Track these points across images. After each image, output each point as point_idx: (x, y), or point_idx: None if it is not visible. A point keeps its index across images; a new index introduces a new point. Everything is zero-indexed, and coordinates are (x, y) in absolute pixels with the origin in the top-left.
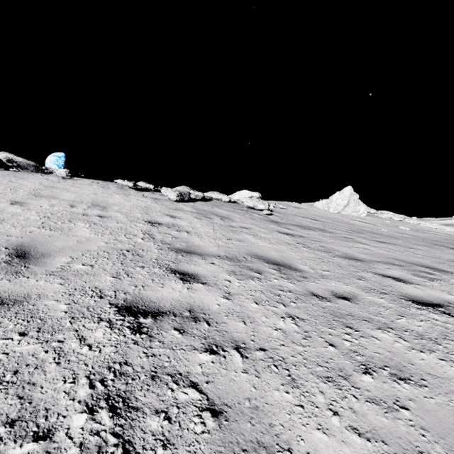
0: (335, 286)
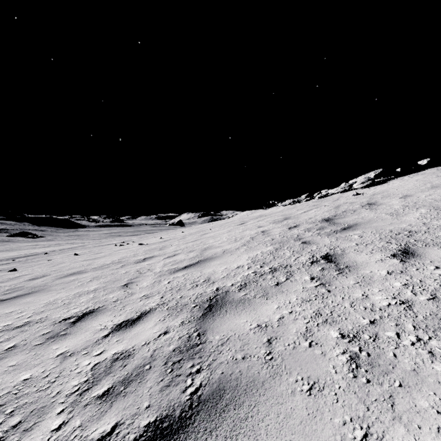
0: None
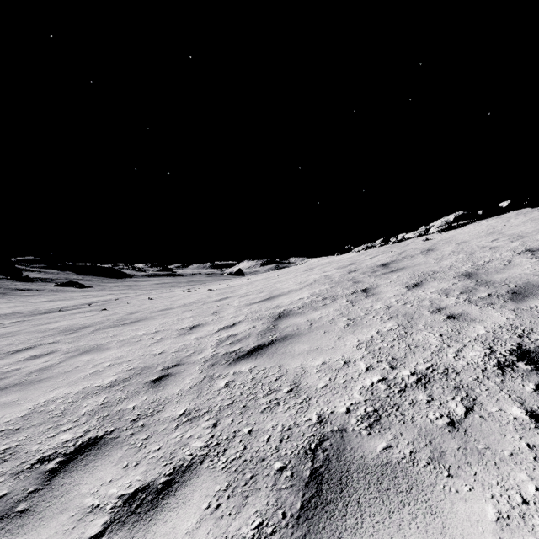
0: (488, 314)
